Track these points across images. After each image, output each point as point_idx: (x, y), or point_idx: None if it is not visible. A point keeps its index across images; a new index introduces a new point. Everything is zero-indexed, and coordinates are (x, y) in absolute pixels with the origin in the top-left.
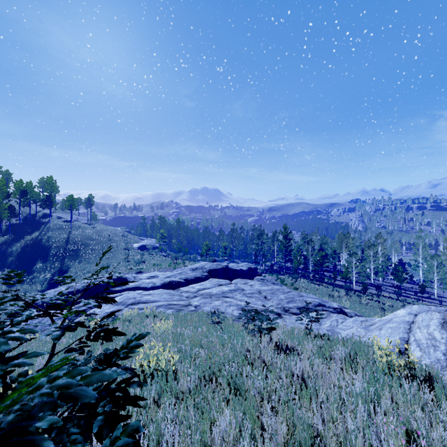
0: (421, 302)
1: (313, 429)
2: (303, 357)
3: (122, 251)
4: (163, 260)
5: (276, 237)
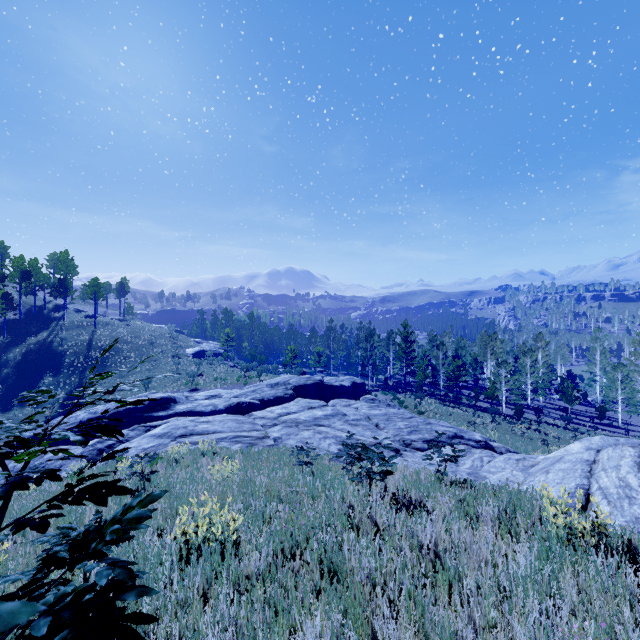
0: (599, 431)
1: (456, 639)
2: (435, 516)
3: (170, 359)
4: (228, 372)
5: (392, 338)
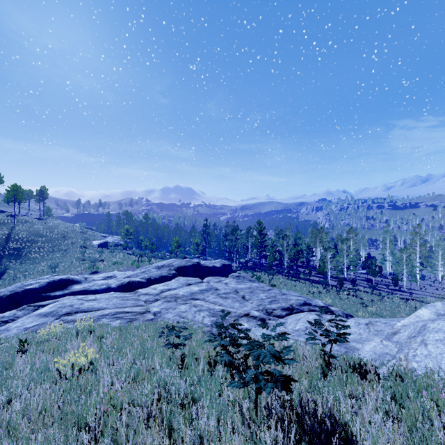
0: (394, 294)
1: None
2: None
3: (78, 248)
4: (126, 258)
5: (250, 232)
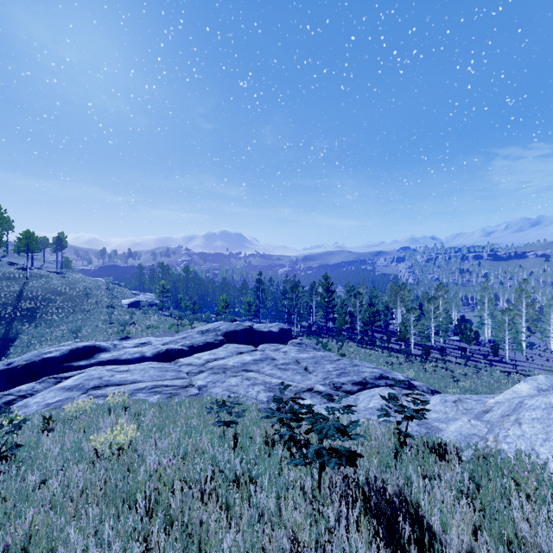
0: (493, 367)
1: None
2: (450, 547)
3: (104, 309)
4: (162, 320)
5: (314, 289)
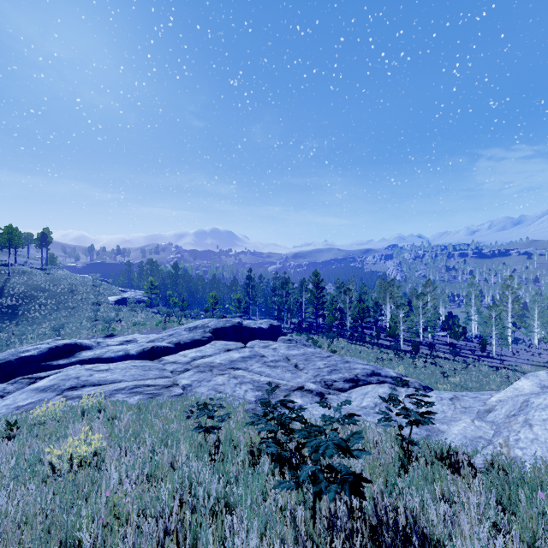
0: (481, 362)
1: None
2: None
3: (89, 306)
4: (149, 317)
5: (304, 286)
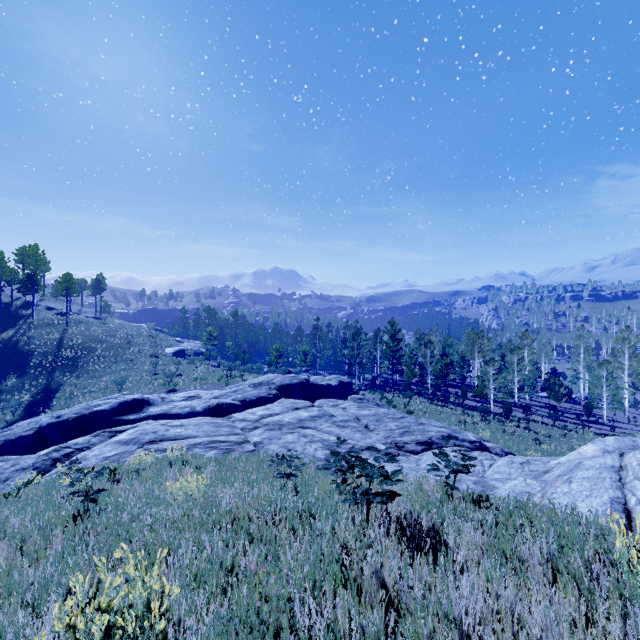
0: (586, 428)
1: None
2: (460, 557)
3: (147, 358)
4: (210, 371)
5: (379, 337)
